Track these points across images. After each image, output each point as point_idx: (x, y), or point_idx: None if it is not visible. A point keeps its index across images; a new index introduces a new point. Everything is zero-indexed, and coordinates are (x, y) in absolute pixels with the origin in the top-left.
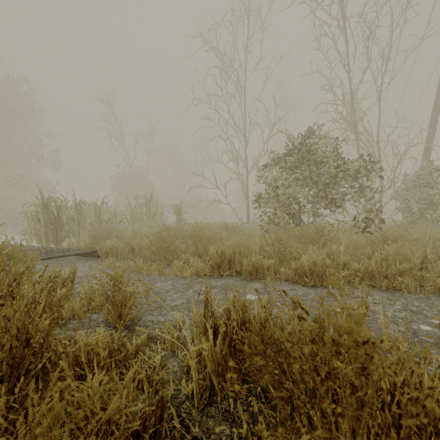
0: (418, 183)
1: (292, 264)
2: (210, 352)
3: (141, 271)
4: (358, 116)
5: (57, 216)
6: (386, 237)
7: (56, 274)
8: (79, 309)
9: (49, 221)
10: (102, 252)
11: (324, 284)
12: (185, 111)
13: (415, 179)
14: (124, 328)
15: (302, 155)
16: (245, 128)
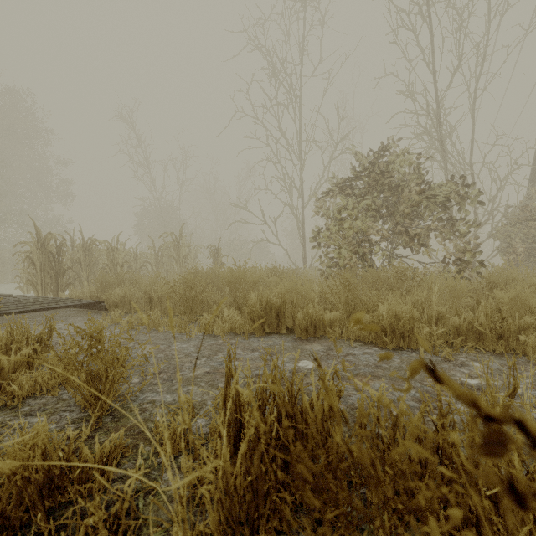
0: (523, 216)
1: (365, 318)
2: (220, 481)
3: (157, 328)
4: (446, 130)
5: (57, 257)
6: (493, 282)
7: (21, 330)
8: (46, 382)
9: (46, 264)
10: (110, 303)
11: (412, 346)
12: (225, 127)
13: (519, 211)
14: (106, 414)
15: (375, 178)
16: (300, 148)
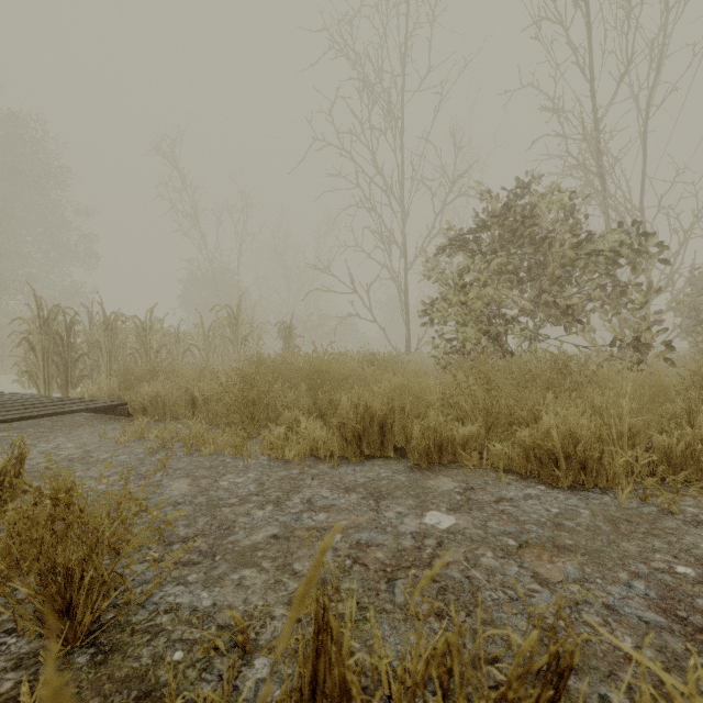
0: None
1: (518, 435)
2: None
3: (199, 447)
4: (607, 162)
5: (67, 339)
6: None
7: None
8: None
9: (50, 349)
10: (135, 406)
11: (599, 484)
12: (300, 161)
13: None
14: (84, 644)
15: (513, 226)
16: (402, 189)
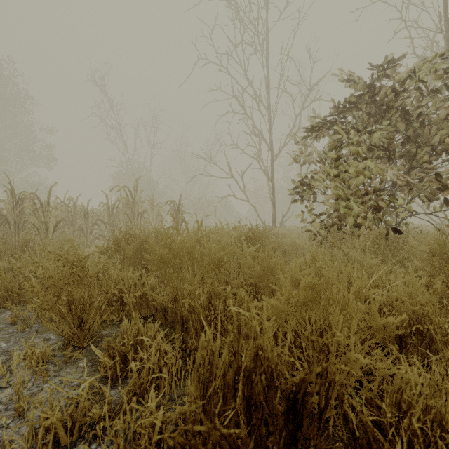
0: None
1: None
2: None
3: None
4: None
5: None
6: None
7: None
8: None
9: None
10: None
11: None
12: (188, 75)
13: None
14: None
15: (390, 100)
16: (269, 97)
